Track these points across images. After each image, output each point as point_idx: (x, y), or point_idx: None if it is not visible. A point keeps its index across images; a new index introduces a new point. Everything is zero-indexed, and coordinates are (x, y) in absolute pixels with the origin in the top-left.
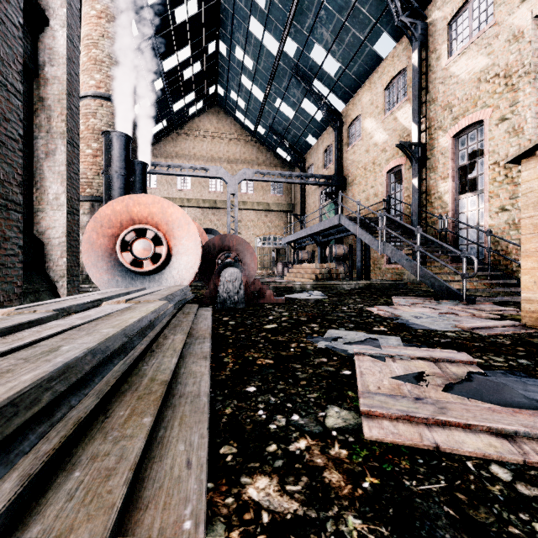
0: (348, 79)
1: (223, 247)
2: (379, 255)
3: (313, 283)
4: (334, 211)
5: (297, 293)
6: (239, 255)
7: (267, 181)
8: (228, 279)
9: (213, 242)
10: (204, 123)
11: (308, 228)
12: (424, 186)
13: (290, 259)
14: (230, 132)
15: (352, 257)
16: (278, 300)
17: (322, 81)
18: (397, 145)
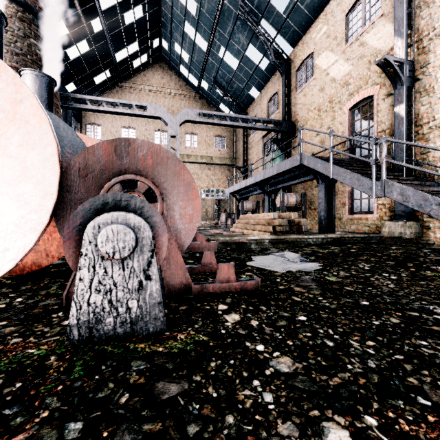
0: (299, 15)
1: (122, 169)
2: (339, 204)
3: (273, 238)
4: (279, 160)
5: (262, 257)
6: (161, 187)
7: (212, 123)
8: (104, 249)
9: (98, 156)
10: (149, 77)
11: (257, 174)
12: (411, 115)
13: (232, 210)
14: (175, 87)
15: (305, 207)
16: (246, 285)
17: (269, 20)
18: (378, 61)
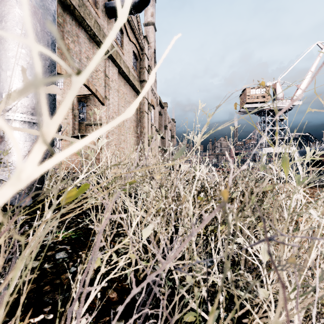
0: None
1: None
2: None
3: None
4: None
5: None
6: None
7: None
8: None
9: None
10: None
11: None
12: None
13: None
14: None
15: None
16: None
17: None
18: None
